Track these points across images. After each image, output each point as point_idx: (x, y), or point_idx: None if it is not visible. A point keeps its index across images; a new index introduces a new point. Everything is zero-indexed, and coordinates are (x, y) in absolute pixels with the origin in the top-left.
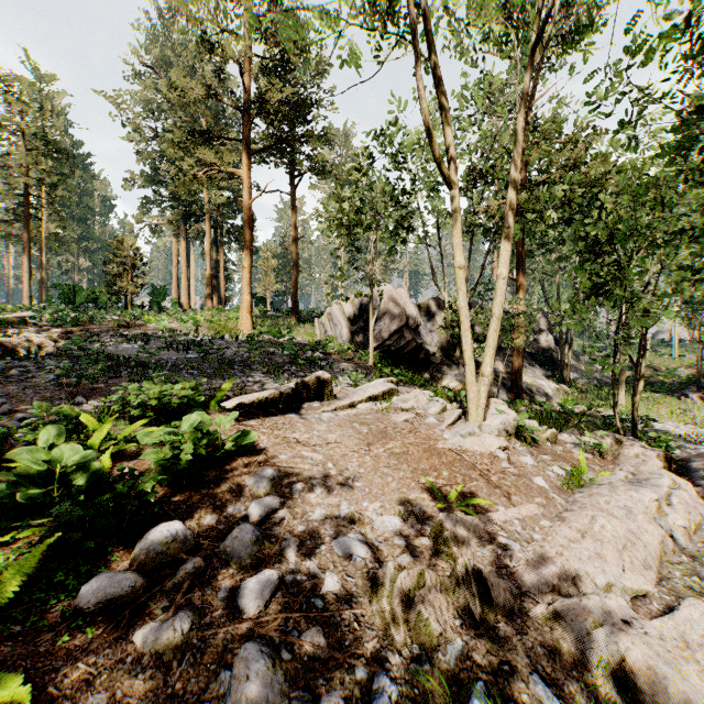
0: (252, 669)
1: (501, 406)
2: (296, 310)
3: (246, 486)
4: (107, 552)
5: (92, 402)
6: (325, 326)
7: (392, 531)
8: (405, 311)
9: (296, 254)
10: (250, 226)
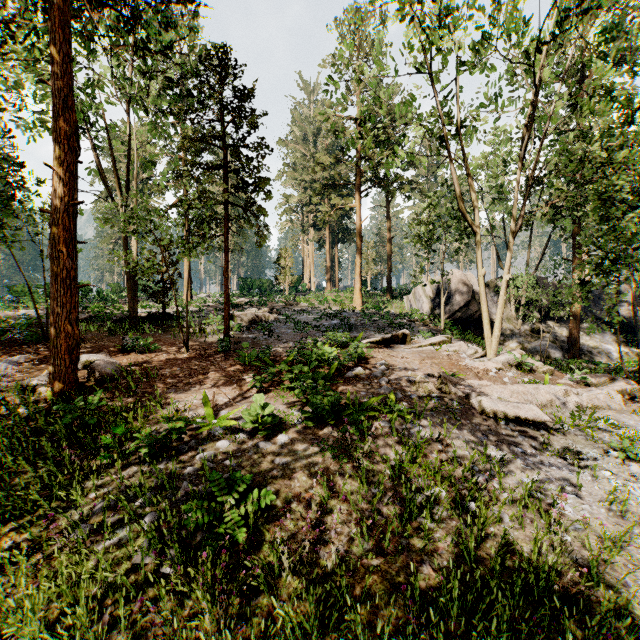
0: (384, 387)
1: (513, 351)
2: (390, 290)
3: (376, 365)
4: (343, 372)
5: (309, 340)
6: (411, 301)
7: (425, 378)
8: (472, 290)
9: (390, 249)
10: (360, 239)
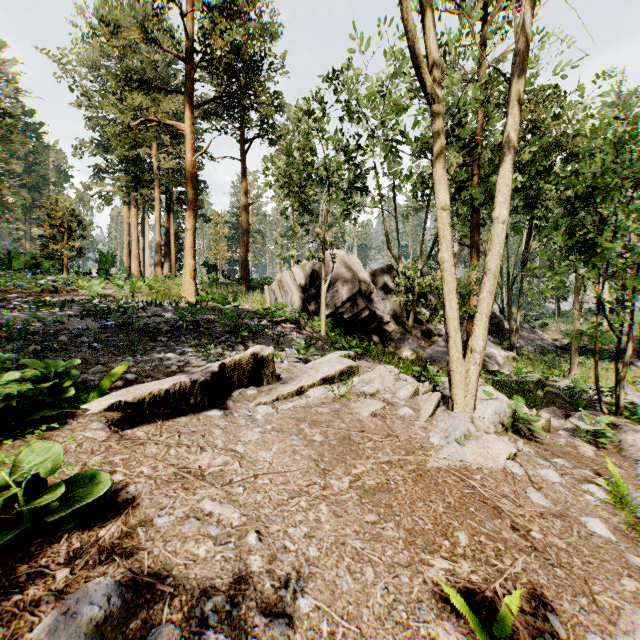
0: None
1: (485, 387)
2: (246, 277)
3: None
4: None
5: None
6: (275, 293)
7: None
8: (358, 278)
9: (246, 220)
10: (193, 184)
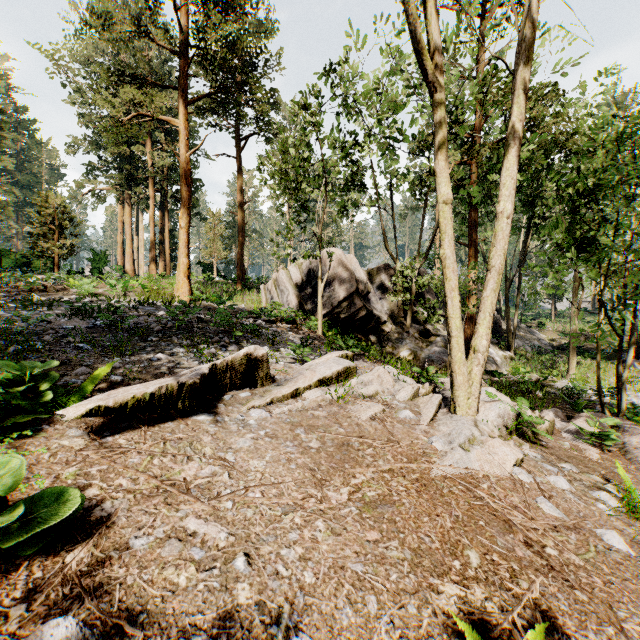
0: None
1: (487, 388)
2: (242, 277)
3: None
4: None
5: None
6: (271, 292)
7: None
8: (355, 277)
9: (242, 219)
10: (187, 181)
